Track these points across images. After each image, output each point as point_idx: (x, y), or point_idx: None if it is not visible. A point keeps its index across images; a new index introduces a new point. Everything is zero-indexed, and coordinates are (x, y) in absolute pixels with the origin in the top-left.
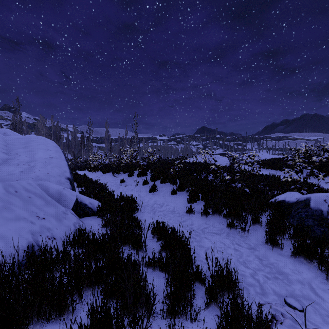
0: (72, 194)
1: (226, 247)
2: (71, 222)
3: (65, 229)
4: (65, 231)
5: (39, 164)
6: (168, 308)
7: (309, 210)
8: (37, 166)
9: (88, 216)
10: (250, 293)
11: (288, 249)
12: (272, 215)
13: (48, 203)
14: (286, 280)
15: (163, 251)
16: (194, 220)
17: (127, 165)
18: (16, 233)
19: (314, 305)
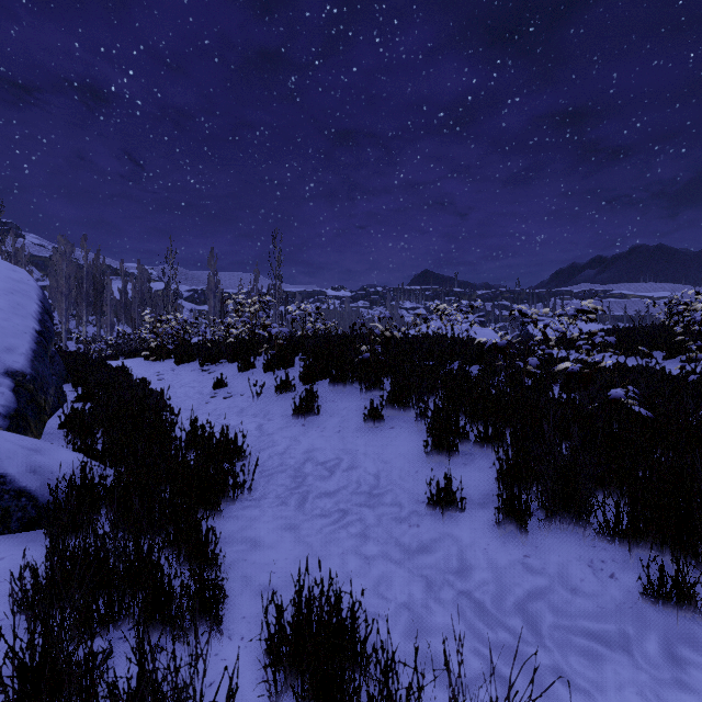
0: None
1: None
2: None
3: None
4: None
5: None
6: None
7: None
8: None
9: (4, 531)
10: None
11: None
12: None
13: None
14: None
15: None
16: (467, 546)
17: (243, 341)
18: None
19: None
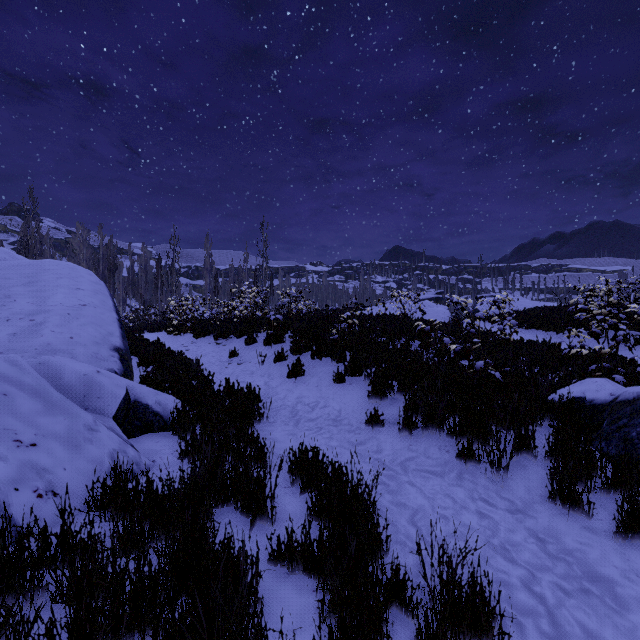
0: (117, 383)
1: (459, 506)
2: (105, 449)
3: (87, 467)
4: (85, 472)
5: (54, 319)
6: None
7: None
8: (49, 322)
9: (152, 431)
10: (527, 637)
11: (603, 515)
12: (559, 433)
13: (52, 407)
14: (611, 600)
15: (315, 519)
16: (383, 442)
17: (245, 321)
18: None
19: None
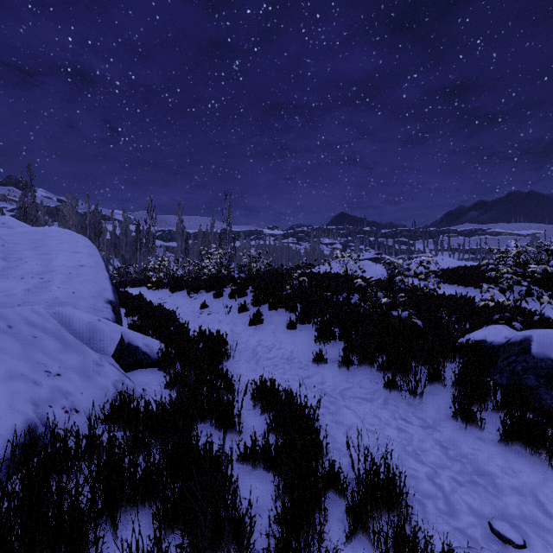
0: (114, 329)
1: (384, 423)
2: (110, 380)
3: (98, 392)
4: (96, 396)
5: (59, 277)
6: (277, 545)
7: (529, 359)
8: (55, 280)
9: (142, 367)
10: (427, 512)
11: (493, 429)
12: (463, 367)
13: (69, 347)
14: (492, 488)
15: (272, 432)
16: (326, 375)
17: (213, 278)
18: (4, 403)
19: (544, 534)
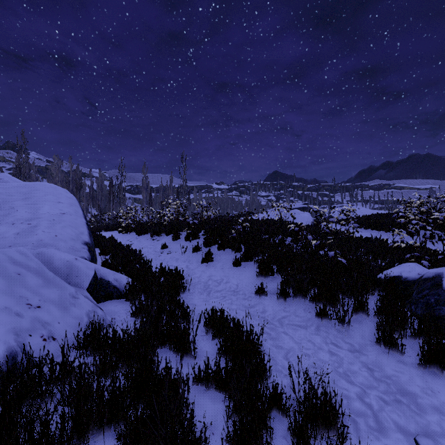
0: (89, 266)
1: (317, 348)
2: (84, 310)
3: (73, 321)
4: (72, 325)
5: (44, 223)
6: None
7: (441, 293)
8: (40, 225)
9: (112, 298)
10: (360, 429)
11: (411, 353)
12: (384, 299)
13: (48, 283)
14: (414, 406)
15: (222, 356)
16: (266, 305)
17: (172, 223)
18: None
19: None
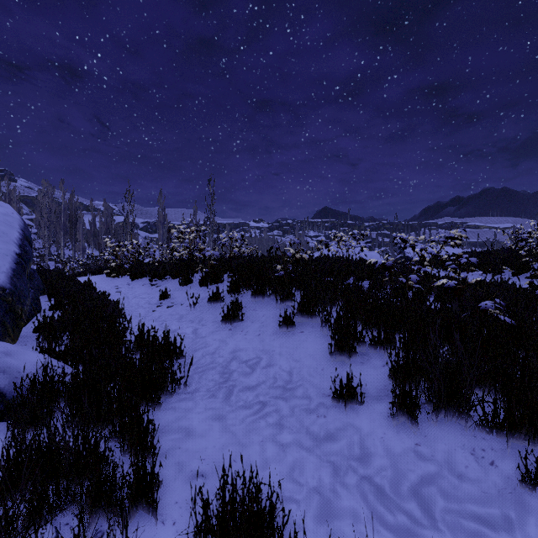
0: None
1: None
2: None
3: None
4: None
5: None
6: None
7: None
8: None
9: None
10: None
11: None
12: None
13: None
14: None
15: None
16: (367, 435)
17: (183, 261)
18: None
19: None
